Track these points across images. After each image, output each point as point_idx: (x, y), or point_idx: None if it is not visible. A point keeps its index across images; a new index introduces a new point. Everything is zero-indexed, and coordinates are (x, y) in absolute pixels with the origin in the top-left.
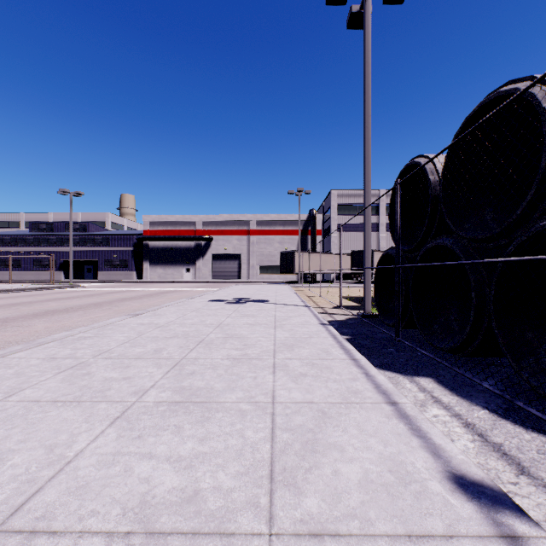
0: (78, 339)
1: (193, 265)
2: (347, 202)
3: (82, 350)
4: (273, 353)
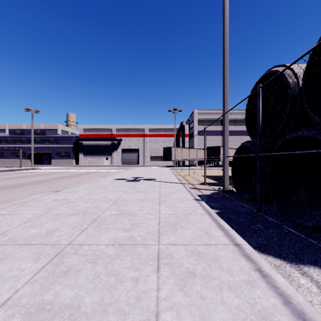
0: None
1: (110, 156)
2: (204, 117)
3: None
4: (157, 236)
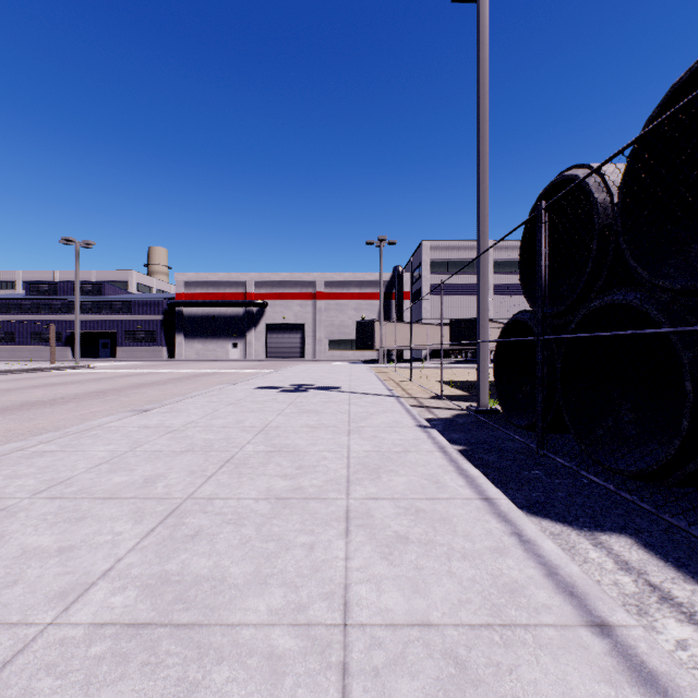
0: (29, 457)
1: (241, 339)
2: (443, 257)
3: (22, 479)
4: (346, 485)
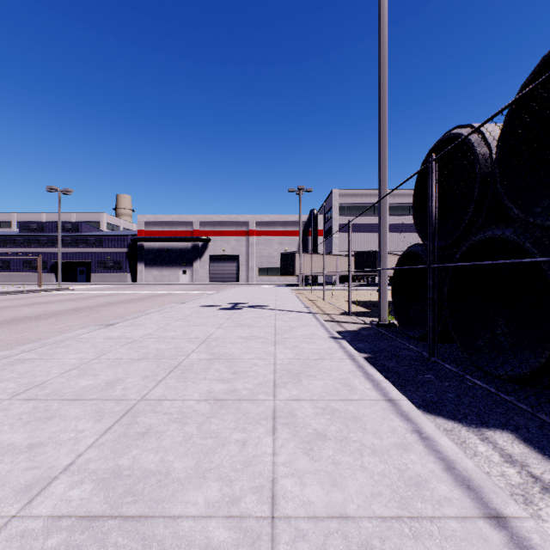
0: (13, 364)
1: (190, 267)
2: (349, 202)
3: (4, 382)
4: (273, 388)
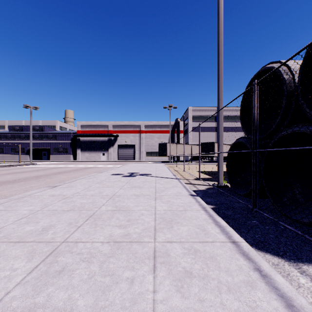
0: None
1: (106, 151)
2: (198, 114)
3: None
4: (153, 232)
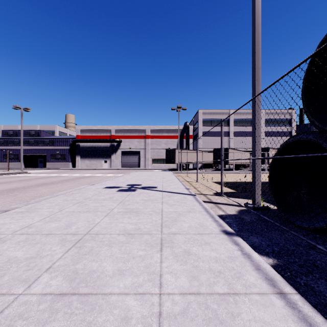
0: None
1: (109, 158)
2: (209, 118)
3: None
4: None
